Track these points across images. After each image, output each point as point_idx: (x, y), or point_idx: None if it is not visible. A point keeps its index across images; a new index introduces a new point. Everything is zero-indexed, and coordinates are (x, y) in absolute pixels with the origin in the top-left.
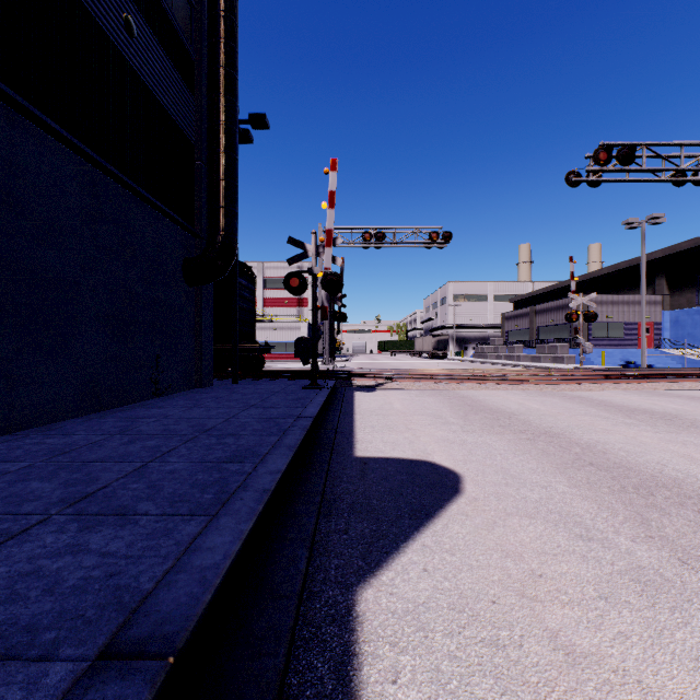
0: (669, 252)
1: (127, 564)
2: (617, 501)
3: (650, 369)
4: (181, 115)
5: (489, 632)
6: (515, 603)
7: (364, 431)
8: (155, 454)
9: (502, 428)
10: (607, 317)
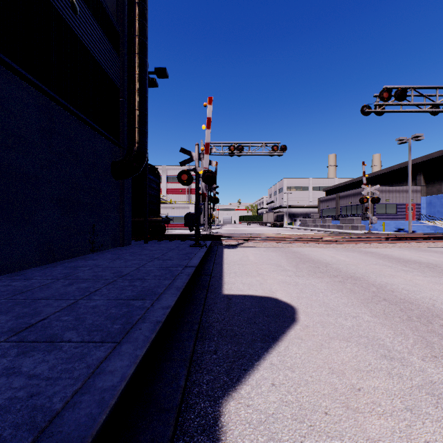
0: (426, 158)
1: (46, 386)
2: (407, 328)
3: (414, 233)
4: (109, 67)
5: (324, 441)
6: (342, 414)
7: (230, 276)
8: (85, 293)
9: (322, 273)
10: (386, 200)
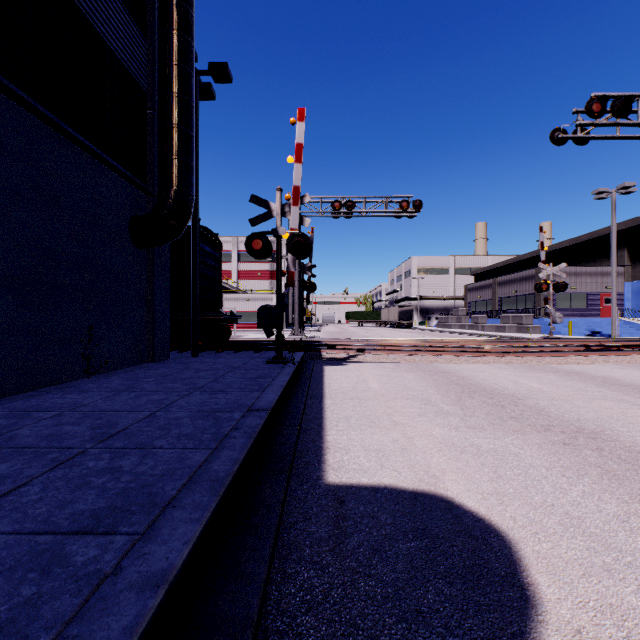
0: (632, 224)
1: None
2: None
3: (623, 339)
4: (127, 53)
5: None
6: None
7: (337, 427)
8: None
9: (516, 421)
10: (570, 288)
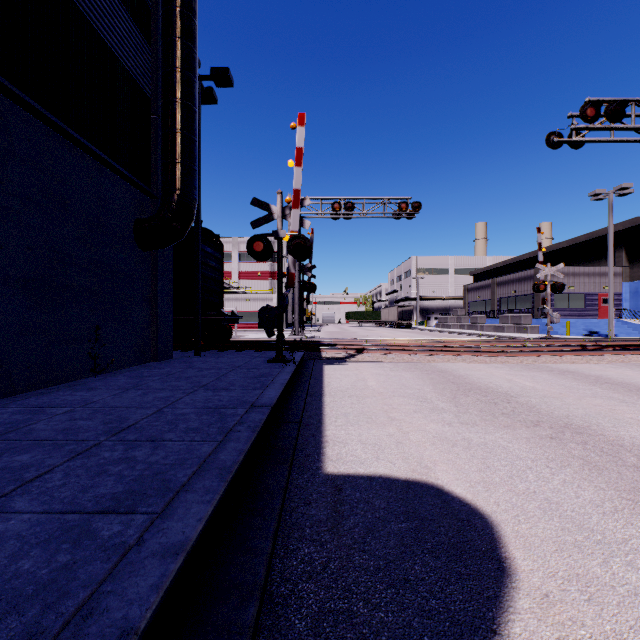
0: (630, 225)
1: None
2: None
3: (620, 339)
4: (131, 60)
5: None
6: None
7: (336, 423)
8: (4, 487)
9: (507, 417)
10: (568, 288)
